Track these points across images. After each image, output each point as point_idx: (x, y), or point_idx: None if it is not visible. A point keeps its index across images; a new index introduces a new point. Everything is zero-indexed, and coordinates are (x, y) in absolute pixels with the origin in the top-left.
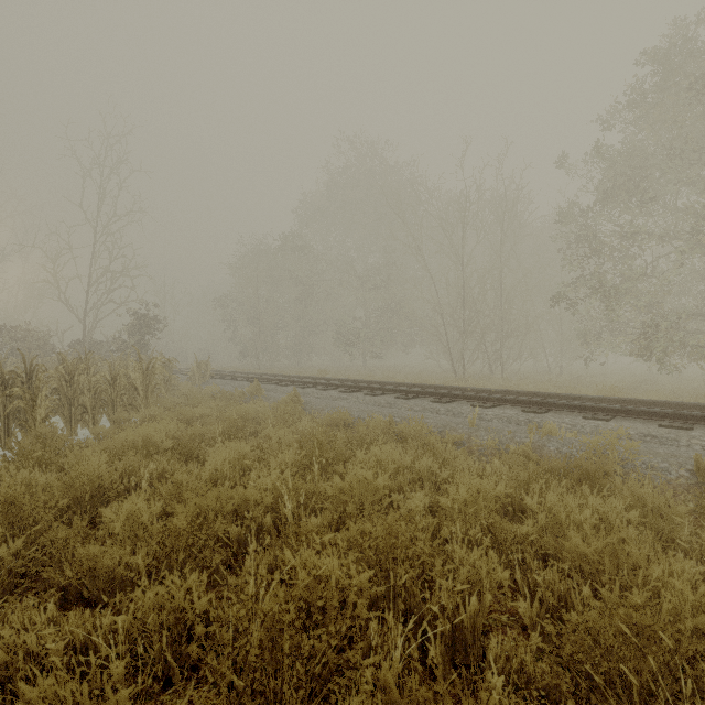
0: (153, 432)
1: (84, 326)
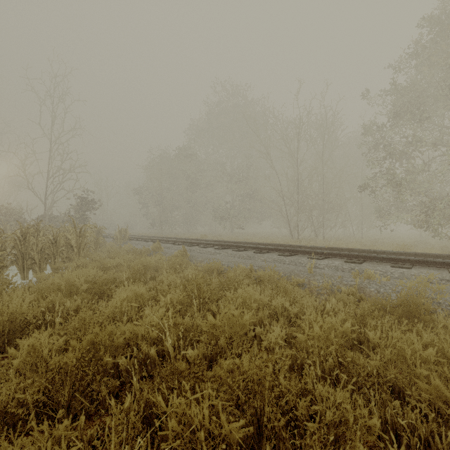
0: (75, 277)
1: (45, 206)
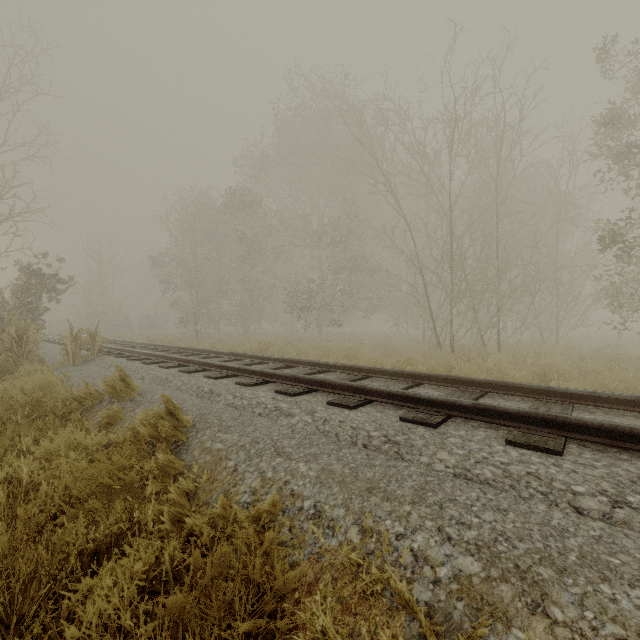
0: None
1: None
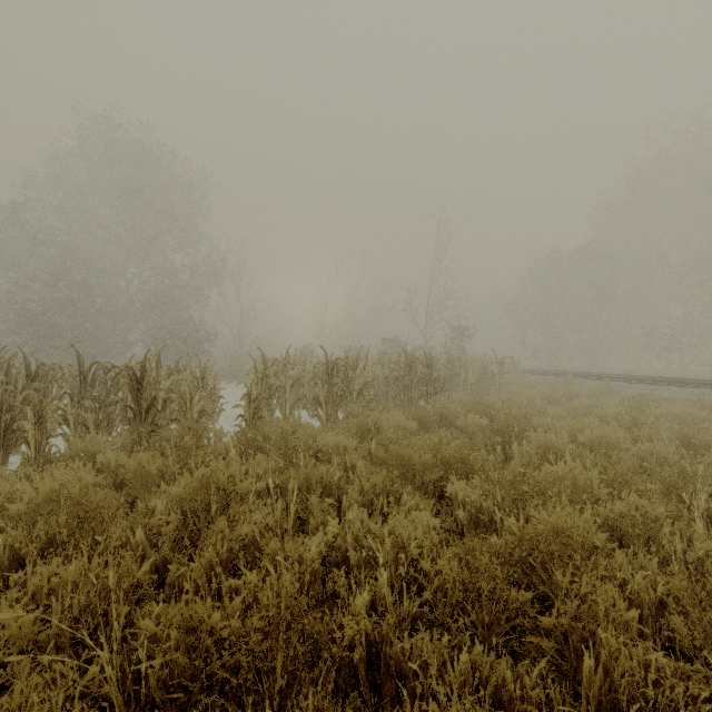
0: (529, 392)
1: (425, 337)
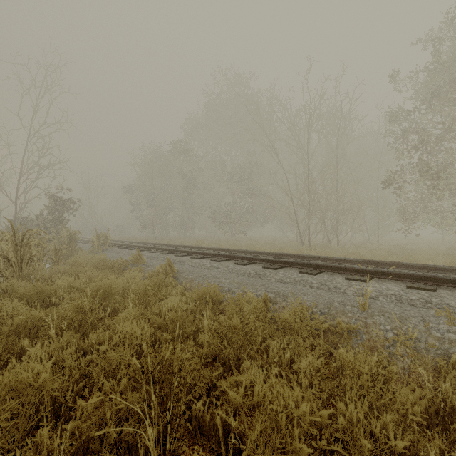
0: None
1: (15, 206)
